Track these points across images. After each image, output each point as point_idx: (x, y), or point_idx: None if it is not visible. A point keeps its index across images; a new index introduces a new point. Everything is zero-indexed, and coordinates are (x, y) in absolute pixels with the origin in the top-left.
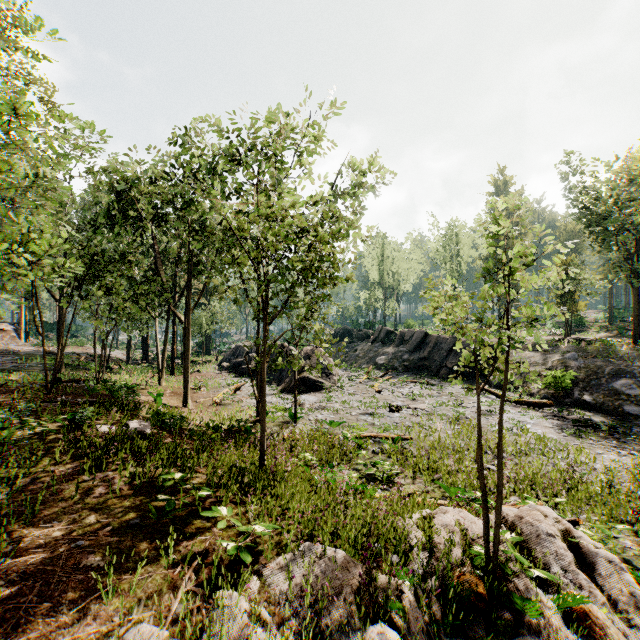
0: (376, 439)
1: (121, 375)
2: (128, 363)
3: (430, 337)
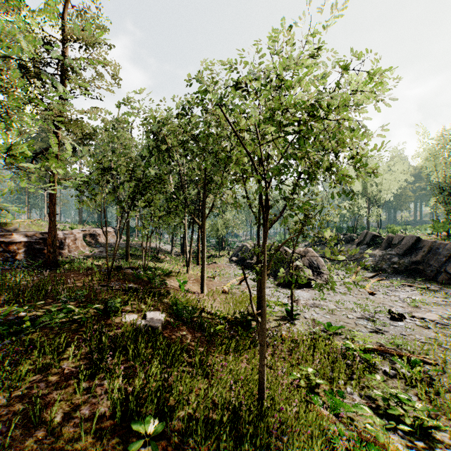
0: (384, 354)
1: (163, 264)
2: (172, 254)
3: (423, 242)
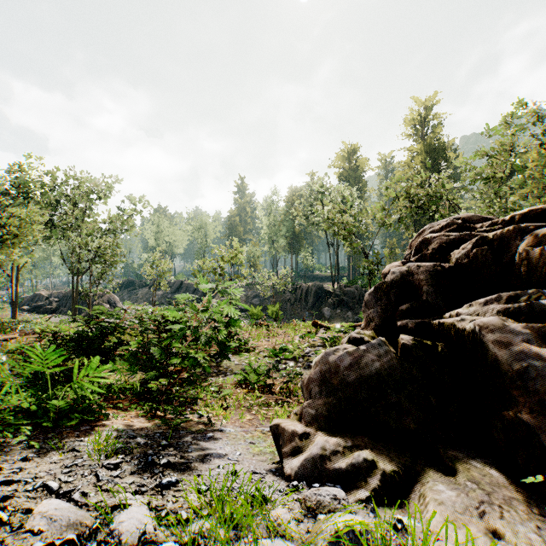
0: None
1: None
2: None
3: (184, 284)
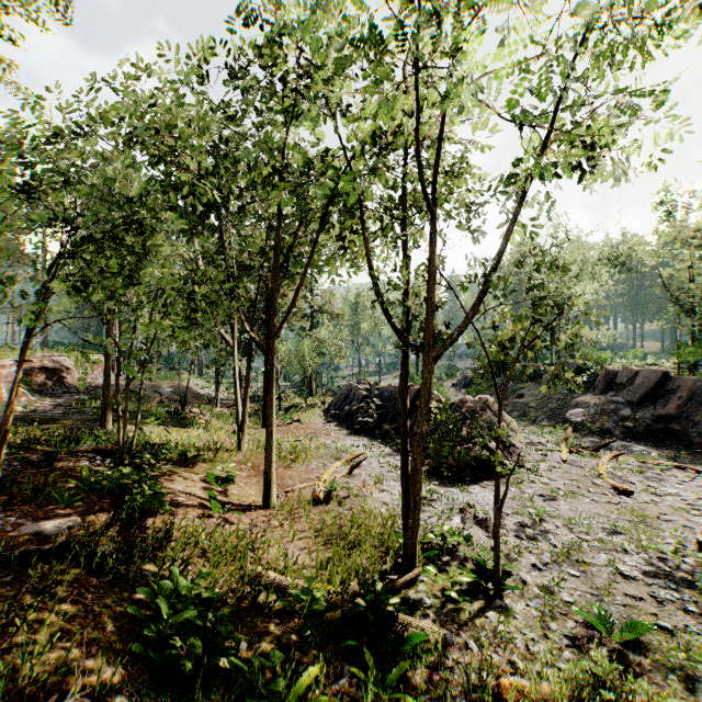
0: None
1: (186, 432)
2: (216, 405)
3: (675, 380)
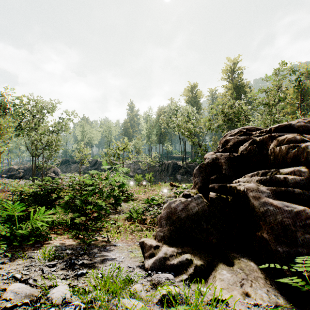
0: None
1: None
2: None
3: (98, 161)
